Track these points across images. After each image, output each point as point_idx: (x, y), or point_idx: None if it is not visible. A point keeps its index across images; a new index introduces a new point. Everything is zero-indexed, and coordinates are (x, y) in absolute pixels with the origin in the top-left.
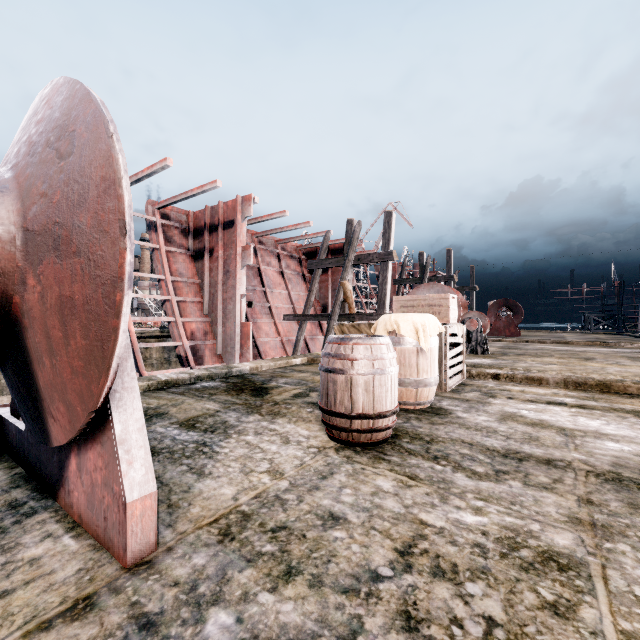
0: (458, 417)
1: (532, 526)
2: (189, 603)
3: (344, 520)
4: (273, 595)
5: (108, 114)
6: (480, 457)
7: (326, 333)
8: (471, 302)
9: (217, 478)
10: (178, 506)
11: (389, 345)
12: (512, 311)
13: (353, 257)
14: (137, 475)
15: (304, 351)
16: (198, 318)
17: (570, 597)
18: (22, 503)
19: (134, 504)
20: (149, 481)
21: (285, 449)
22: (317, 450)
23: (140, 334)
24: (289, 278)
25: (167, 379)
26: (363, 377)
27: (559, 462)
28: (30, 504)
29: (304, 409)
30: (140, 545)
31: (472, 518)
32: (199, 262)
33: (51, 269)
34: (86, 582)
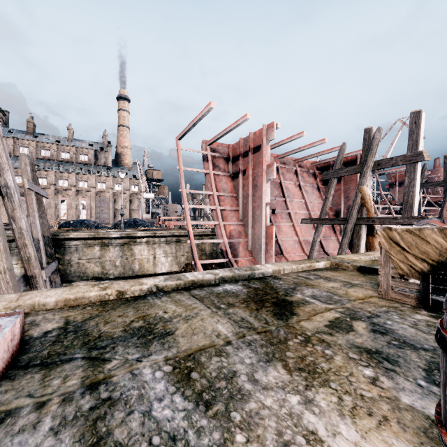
0: None
1: None
2: None
3: None
4: None
5: None
6: None
7: (343, 235)
8: None
9: None
10: None
11: None
12: None
13: (372, 163)
14: None
15: (319, 249)
16: (234, 222)
17: None
18: None
19: None
20: None
21: None
22: None
23: (198, 233)
24: (305, 189)
25: (193, 279)
26: None
27: None
28: None
29: (357, 367)
30: None
31: None
32: (235, 181)
33: None
34: None
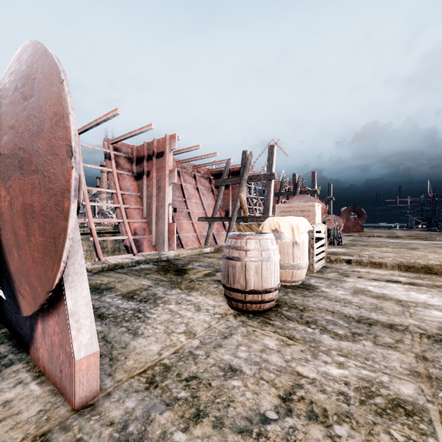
0: (322, 291)
1: (382, 378)
2: (120, 440)
3: (240, 372)
4: (185, 434)
5: (60, 66)
6: (340, 322)
7: (228, 230)
8: (329, 208)
9: (147, 337)
10: (117, 359)
11: (273, 240)
12: (358, 215)
13: (247, 177)
14: (84, 339)
15: (212, 242)
16: (139, 220)
17: (417, 439)
18: (4, 356)
19: (81, 361)
20: (93, 343)
21: (197, 315)
22: (220, 316)
23: (99, 231)
24: (202, 192)
25: (115, 263)
26: (254, 263)
27: (399, 326)
28: (9, 357)
29: (212, 285)
30: (86, 392)
31: (336, 371)
32: (140, 181)
33: (17, 183)
34: (44, 421)
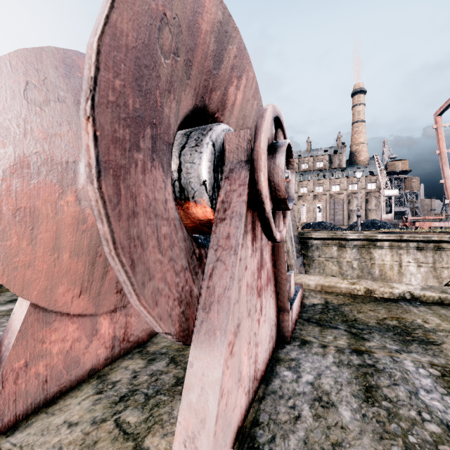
0: None
1: None
2: None
3: None
4: None
5: None
6: None
7: None
8: None
9: None
10: None
11: None
12: None
13: None
14: None
15: None
16: None
17: None
18: None
19: None
20: None
21: None
22: None
23: None
24: None
25: None
26: None
27: None
28: None
29: None
30: None
31: None
32: None
33: None
34: None
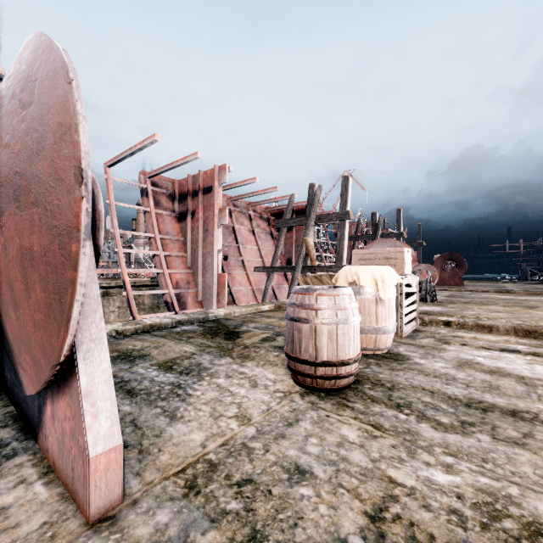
0: (416, 363)
1: (510, 490)
2: None
3: (310, 474)
4: None
5: (70, 62)
6: (443, 406)
7: (291, 283)
8: (418, 256)
9: (188, 422)
10: (148, 452)
11: (351, 296)
12: (456, 263)
13: (314, 217)
14: (102, 428)
15: (272, 298)
16: (182, 270)
17: None
18: (6, 444)
19: (98, 458)
20: (114, 434)
21: (253, 393)
22: (283, 395)
23: (134, 283)
24: (259, 236)
25: (152, 323)
26: (327, 326)
27: (525, 414)
28: (13, 445)
29: (271, 353)
30: (104, 499)
31: (444, 477)
32: (183, 222)
33: (12, 220)
34: (47, 539)
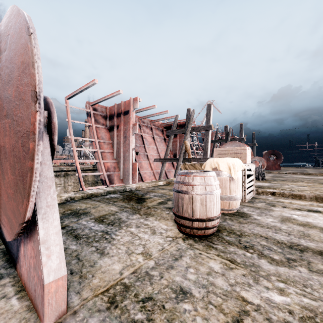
0: (255, 219)
1: None
2: None
3: (190, 294)
4: None
5: (31, 23)
6: (274, 248)
7: (176, 168)
8: (253, 152)
9: (111, 257)
10: (85, 277)
11: (215, 176)
12: (276, 156)
13: (190, 128)
14: (53, 264)
15: (164, 177)
16: (111, 160)
17: None
18: None
19: (50, 284)
20: (61, 268)
21: (153, 238)
22: (172, 239)
23: (83, 168)
24: (157, 140)
25: (92, 193)
26: (199, 196)
27: None
28: (1, 271)
29: (164, 211)
30: (54, 311)
31: (278, 298)
32: (111, 132)
33: None
34: None
